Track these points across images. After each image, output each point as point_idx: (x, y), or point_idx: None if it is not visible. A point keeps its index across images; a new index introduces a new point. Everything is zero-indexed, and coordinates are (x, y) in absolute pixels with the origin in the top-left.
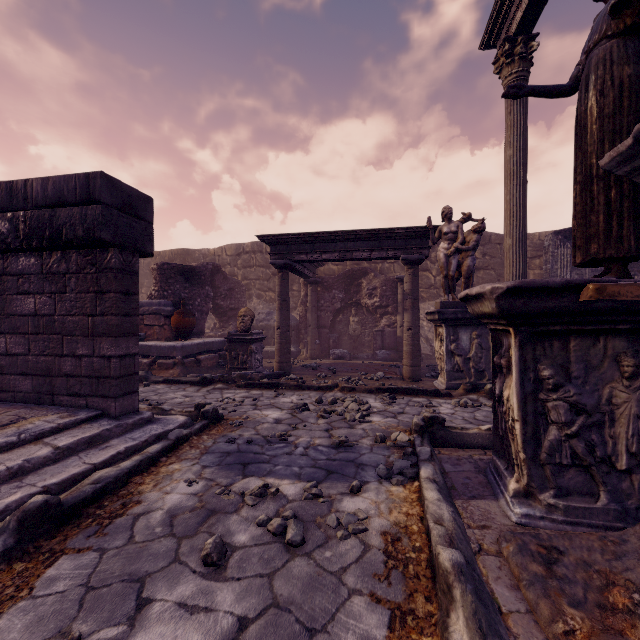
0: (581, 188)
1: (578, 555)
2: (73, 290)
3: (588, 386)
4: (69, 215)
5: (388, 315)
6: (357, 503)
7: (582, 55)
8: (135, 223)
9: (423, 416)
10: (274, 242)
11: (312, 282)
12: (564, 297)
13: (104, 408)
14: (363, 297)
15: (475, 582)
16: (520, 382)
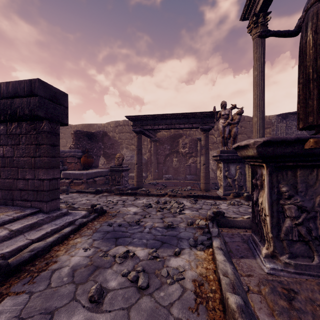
0: (302, 86)
1: (306, 294)
2: (24, 143)
3: (307, 196)
4: (21, 102)
5: (192, 157)
6: (178, 261)
7: (303, 12)
8: (58, 107)
9: (213, 211)
10: (134, 119)
11: (154, 140)
12: (295, 146)
13: (40, 207)
14: (180, 148)
15: (250, 316)
16: (269, 194)
